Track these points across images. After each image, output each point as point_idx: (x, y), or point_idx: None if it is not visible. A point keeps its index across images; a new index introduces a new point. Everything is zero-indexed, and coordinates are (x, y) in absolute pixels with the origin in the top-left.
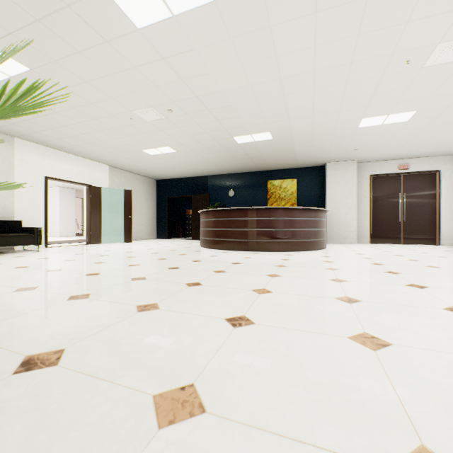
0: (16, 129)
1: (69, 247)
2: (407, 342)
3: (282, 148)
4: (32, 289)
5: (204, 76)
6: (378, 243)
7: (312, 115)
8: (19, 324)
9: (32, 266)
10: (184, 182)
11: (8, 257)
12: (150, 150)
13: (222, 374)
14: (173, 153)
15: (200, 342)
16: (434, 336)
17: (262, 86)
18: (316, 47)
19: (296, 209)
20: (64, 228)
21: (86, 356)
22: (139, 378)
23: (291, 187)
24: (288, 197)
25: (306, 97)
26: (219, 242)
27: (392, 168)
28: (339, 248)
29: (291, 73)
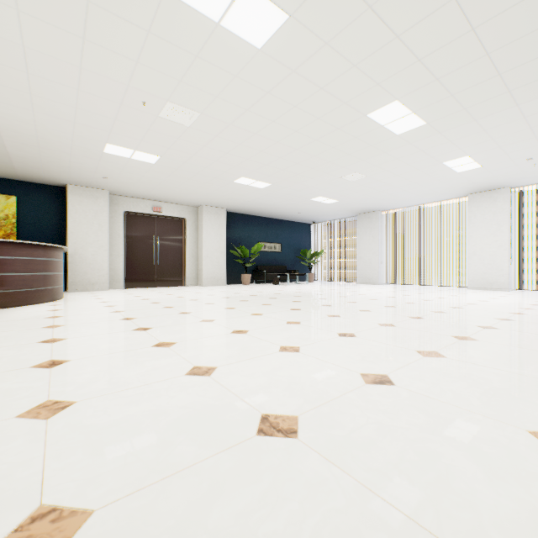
0: None
1: None
2: (96, 393)
3: None
4: None
5: None
6: (134, 288)
7: (32, 109)
8: None
9: None
10: None
11: None
12: None
13: None
14: None
15: None
16: (128, 376)
17: None
18: (22, 14)
19: (5, 242)
20: None
21: None
22: None
23: (5, 207)
24: None
25: (15, 77)
26: None
27: (147, 208)
28: (82, 297)
29: None
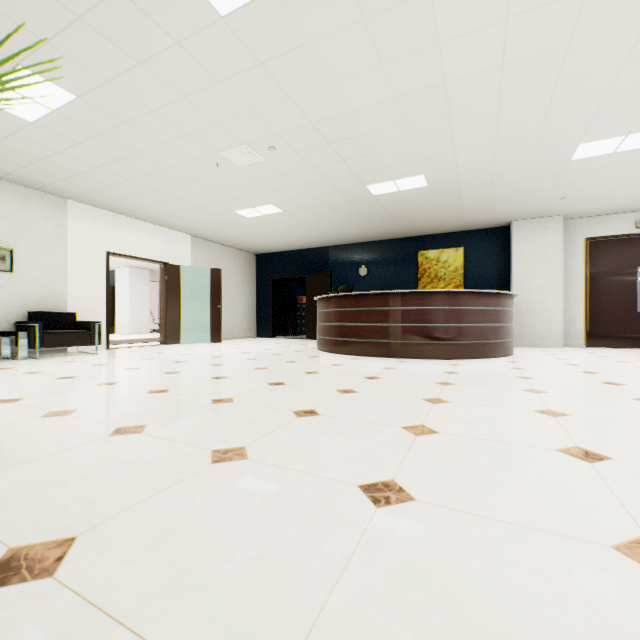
0: (68, 187)
1: (137, 348)
2: None
3: (442, 200)
4: (66, 414)
5: (322, 89)
6: (599, 347)
7: (494, 142)
8: (25, 478)
9: (80, 376)
10: (294, 257)
11: (55, 363)
12: (246, 211)
13: (358, 631)
14: (278, 214)
15: (314, 538)
16: None
17: (413, 99)
18: (509, 21)
19: (465, 293)
20: (135, 323)
21: (107, 557)
22: (190, 627)
23: (454, 260)
24: (450, 275)
25: (485, 112)
26: (344, 343)
27: (624, 227)
28: (535, 355)
29: (462, 72)
